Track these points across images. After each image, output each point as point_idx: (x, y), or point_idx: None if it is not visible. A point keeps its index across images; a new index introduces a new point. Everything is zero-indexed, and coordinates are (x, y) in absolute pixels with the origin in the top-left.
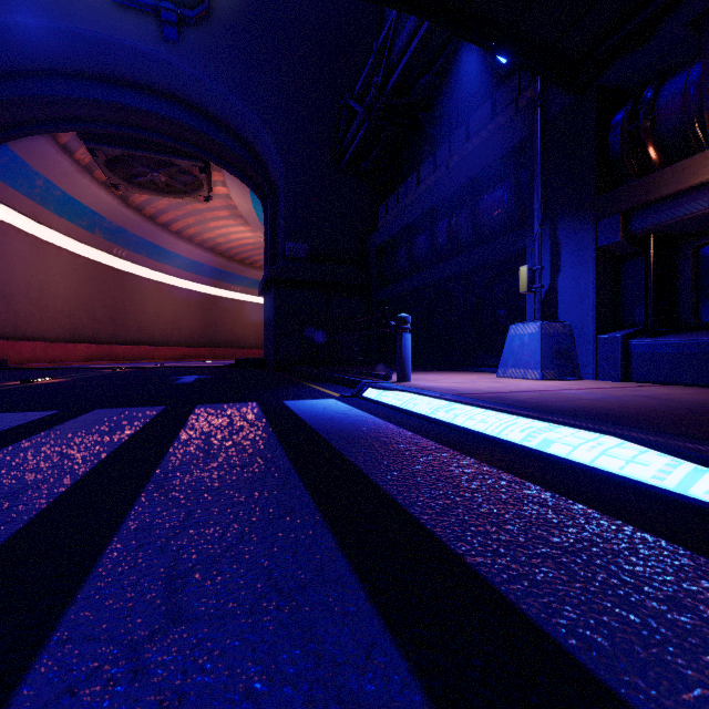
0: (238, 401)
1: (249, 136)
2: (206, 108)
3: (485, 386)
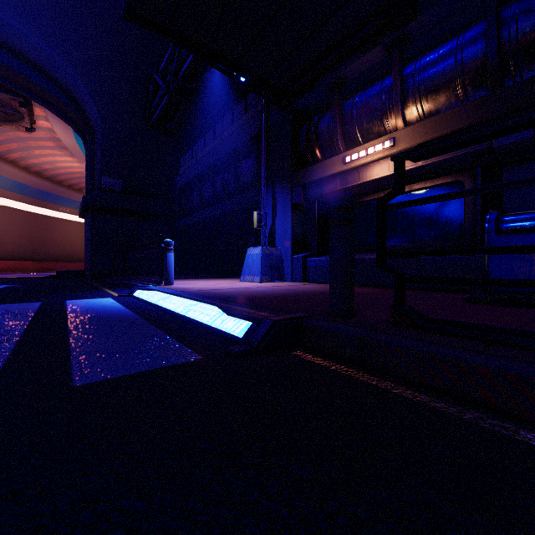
0: (26, 302)
1: (68, 85)
2: (24, 52)
3: (217, 286)
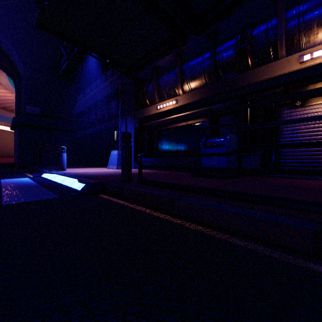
0: None
1: (3, 47)
2: None
3: (90, 171)
